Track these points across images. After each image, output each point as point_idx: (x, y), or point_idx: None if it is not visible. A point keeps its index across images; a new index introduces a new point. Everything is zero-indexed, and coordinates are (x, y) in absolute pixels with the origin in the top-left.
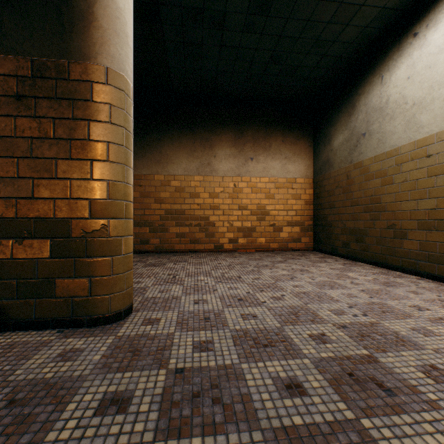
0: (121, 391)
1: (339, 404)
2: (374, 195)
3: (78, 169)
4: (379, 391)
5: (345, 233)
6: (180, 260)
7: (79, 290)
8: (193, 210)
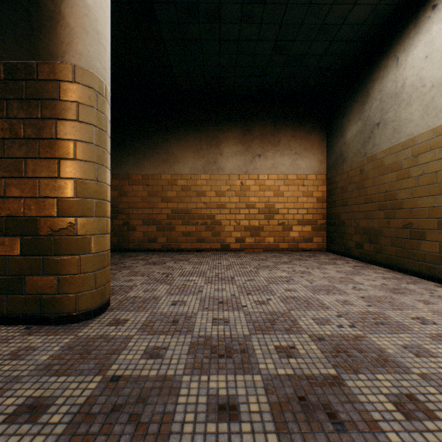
0: (45, 397)
1: (270, 436)
2: (389, 191)
3: (46, 168)
4: (328, 424)
5: (358, 233)
6: (182, 259)
7: (47, 288)
8: (200, 209)
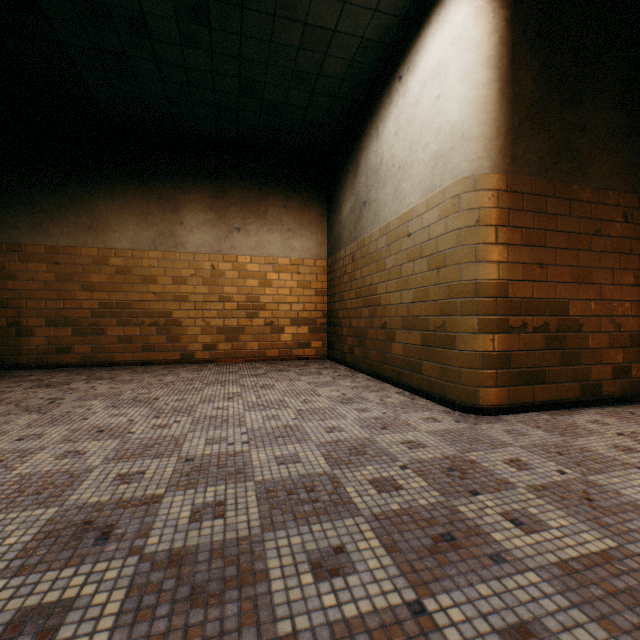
0: None
1: None
2: (372, 284)
3: None
4: (92, 541)
5: (351, 334)
6: (106, 377)
7: None
8: (147, 302)
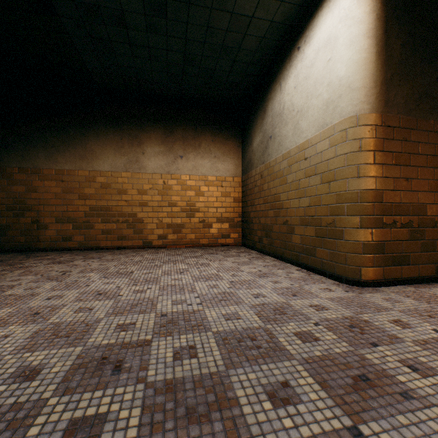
0: None
1: (51, 386)
2: (276, 193)
3: None
4: (110, 372)
5: (260, 229)
6: (96, 257)
7: None
8: (121, 207)
